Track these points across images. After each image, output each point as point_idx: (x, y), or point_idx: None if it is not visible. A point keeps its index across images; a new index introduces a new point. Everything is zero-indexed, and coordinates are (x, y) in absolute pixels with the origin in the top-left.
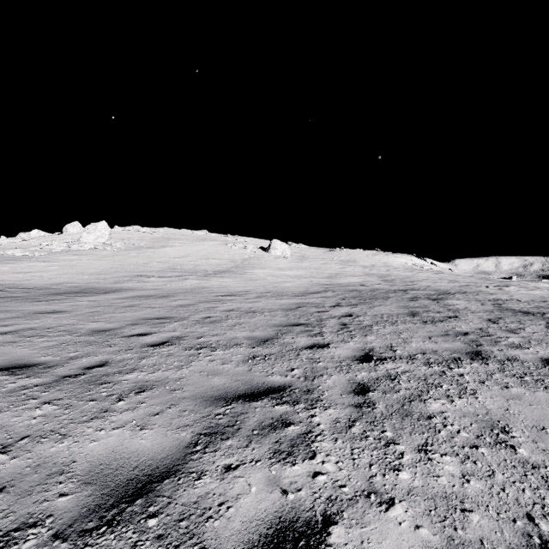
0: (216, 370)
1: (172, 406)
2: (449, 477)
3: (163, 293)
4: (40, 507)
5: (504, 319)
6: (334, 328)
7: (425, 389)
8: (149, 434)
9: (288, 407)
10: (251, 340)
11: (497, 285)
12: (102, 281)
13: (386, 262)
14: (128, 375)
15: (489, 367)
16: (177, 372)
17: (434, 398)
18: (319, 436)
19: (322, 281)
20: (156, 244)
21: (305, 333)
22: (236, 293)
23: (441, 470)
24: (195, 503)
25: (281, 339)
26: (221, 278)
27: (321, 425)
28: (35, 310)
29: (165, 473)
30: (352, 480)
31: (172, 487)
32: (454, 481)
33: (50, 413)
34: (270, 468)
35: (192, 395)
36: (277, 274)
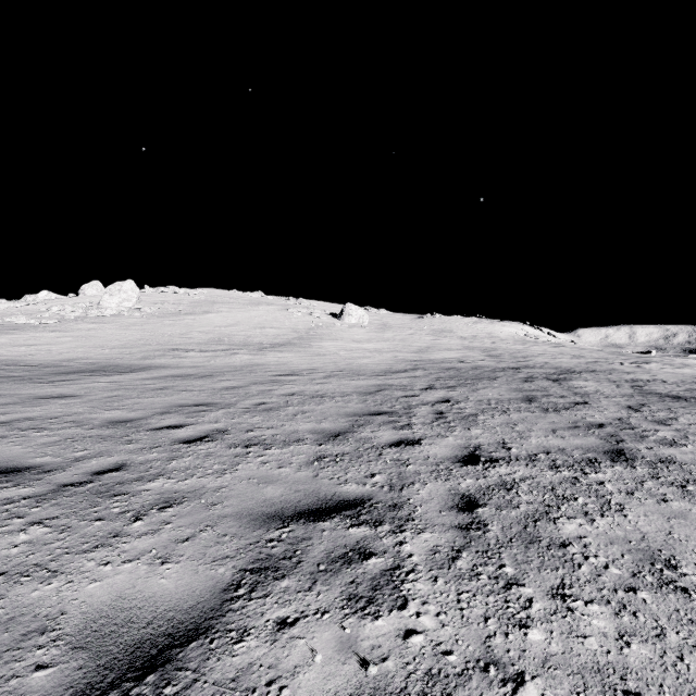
0: (270, 475)
1: (208, 528)
2: (601, 638)
3: (205, 372)
4: (5, 687)
5: (649, 406)
6: (427, 417)
7: (554, 504)
8: (173, 570)
9: (368, 529)
10: (318, 435)
11: (633, 361)
12: (127, 357)
13: (491, 333)
14: (151, 483)
15: (637, 472)
16: (217, 479)
17: (567, 516)
18: (411, 573)
19: (409, 357)
20: (197, 310)
21: (389, 424)
22: (299, 372)
23: (587, 627)
24: (232, 681)
25: (358, 433)
26: (280, 352)
27: (413, 557)
28: (37, 395)
29: (191, 631)
30: (460, 643)
31: (201, 654)
32: (608, 645)
33: (38, 538)
34: (343, 624)
35: (236, 511)
36: (352, 348)
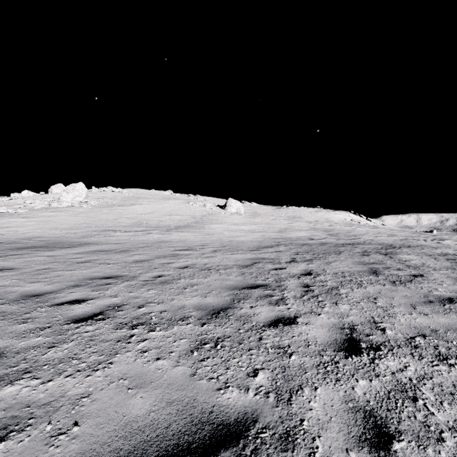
0: (144, 373)
1: None
2: None
3: (124, 248)
4: None
5: None
6: (297, 291)
7: None
8: None
9: None
10: (202, 312)
11: (432, 238)
12: (71, 236)
13: (327, 218)
14: (8, 387)
15: None
16: (84, 380)
17: None
18: None
19: (273, 235)
20: (127, 203)
21: (265, 299)
22: (193, 248)
23: None
24: None
25: (238, 309)
26: (182, 232)
27: None
28: None
29: None
30: None
31: None
32: None
33: None
34: None
35: (83, 451)
36: (232, 229)
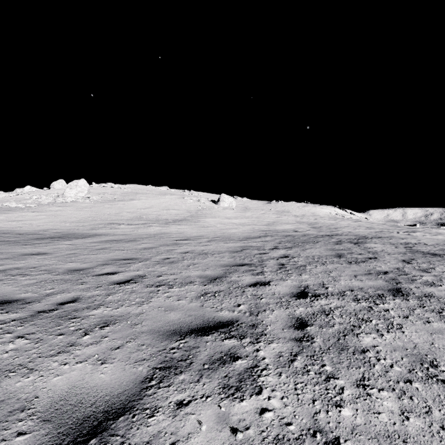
0: (172, 305)
1: (132, 340)
2: (389, 414)
3: (130, 238)
4: None
5: (416, 260)
6: (274, 267)
7: (357, 324)
8: (109, 368)
9: (236, 341)
10: (203, 279)
11: (405, 231)
12: (81, 228)
13: (314, 213)
14: (95, 310)
15: (410, 303)
16: (138, 308)
17: (365, 332)
18: (264, 370)
19: (262, 228)
20: (126, 198)
21: (249, 272)
22: (191, 238)
23: (380, 406)
24: (147, 443)
25: (229, 277)
26: (179, 225)
27: (266, 359)
28: (23, 252)
29: (120, 409)
30: (297, 417)
31: (126, 425)
32: (394, 418)
33: (21, 347)
34: (220, 404)
35: (150, 329)
36: (225, 222)
